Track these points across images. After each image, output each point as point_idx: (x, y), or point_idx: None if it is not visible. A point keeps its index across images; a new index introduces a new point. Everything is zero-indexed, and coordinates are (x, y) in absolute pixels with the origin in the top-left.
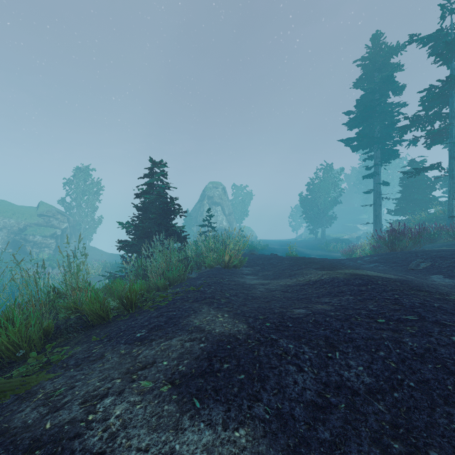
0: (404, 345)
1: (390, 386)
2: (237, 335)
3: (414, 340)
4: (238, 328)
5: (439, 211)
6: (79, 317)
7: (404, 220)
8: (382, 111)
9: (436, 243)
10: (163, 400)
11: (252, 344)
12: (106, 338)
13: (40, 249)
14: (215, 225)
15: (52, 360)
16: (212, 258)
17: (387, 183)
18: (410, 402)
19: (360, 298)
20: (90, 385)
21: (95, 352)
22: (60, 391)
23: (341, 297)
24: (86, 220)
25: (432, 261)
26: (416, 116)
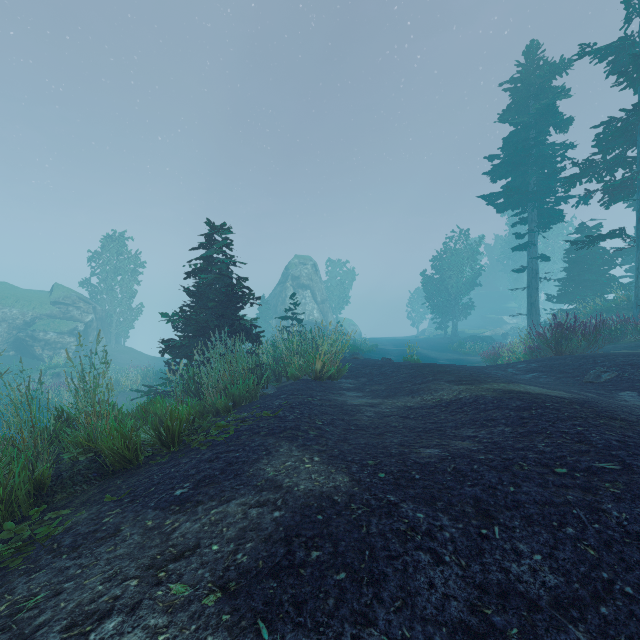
0: (605, 515)
1: (592, 593)
2: (334, 496)
3: (620, 508)
4: (335, 482)
5: (621, 297)
6: (94, 458)
7: (571, 310)
8: (539, 154)
9: (620, 343)
10: (206, 625)
11: (358, 512)
12: (129, 497)
13: (54, 350)
14: (302, 317)
15: (39, 535)
16: (298, 365)
17: (546, 258)
18: (631, 626)
19: (522, 431)
20: (87, 590)
21: (107, 523)
22: (36, 600)
23: (492, 428)
24: (120, 309)
25: (619, 371)
26: (590, 162)
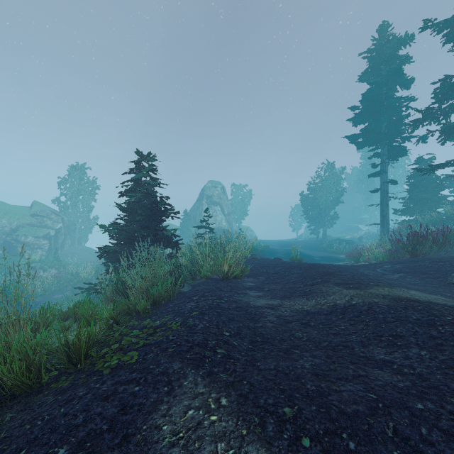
0: None
1: None
2: None
3: None
4: None
5: (451, 211)
6: None
7: (412, 221)
8: (390, 105)
9: None
10: None
11: None
12: None
13: (32, 250)
14: (213, 225)
15: None
16: (209, 266)
17: (395, 182)
18: None
19: (444, 358)
20: None
21: None
22: None
23: (405, 350)
24: (81, 220)
25: None
26: (430, 109)
